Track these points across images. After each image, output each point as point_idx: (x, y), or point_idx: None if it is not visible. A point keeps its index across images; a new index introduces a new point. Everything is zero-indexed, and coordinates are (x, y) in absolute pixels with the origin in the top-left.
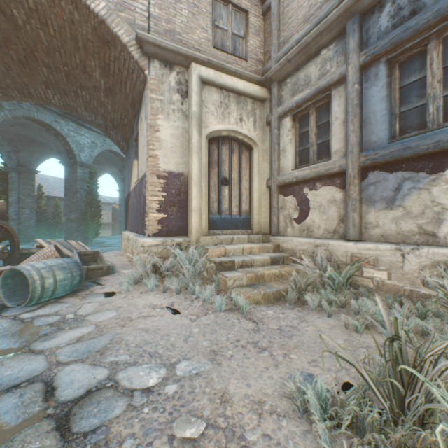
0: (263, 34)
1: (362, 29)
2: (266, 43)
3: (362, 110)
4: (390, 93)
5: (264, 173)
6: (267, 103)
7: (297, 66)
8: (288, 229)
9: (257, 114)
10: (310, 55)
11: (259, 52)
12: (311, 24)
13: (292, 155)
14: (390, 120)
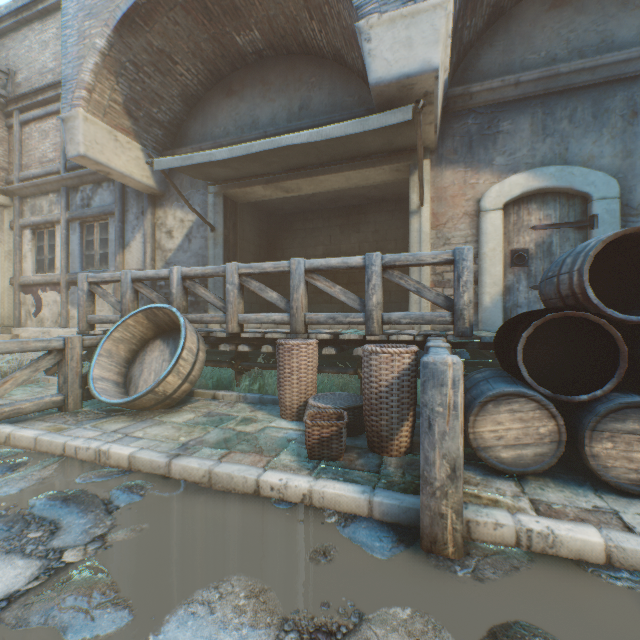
0: (9, 145)
1: (71, 196)
2: (12, 155)
3: (71, 247)
4: (84, 242)
5: (9, 271)
6: (12, 210)
7: (35, 194)
8: (30, 322)
9: None
10: (44, 192)
11: (3, 161)
12: (43, 170)
13: (33, 262)
14: (83, 258)
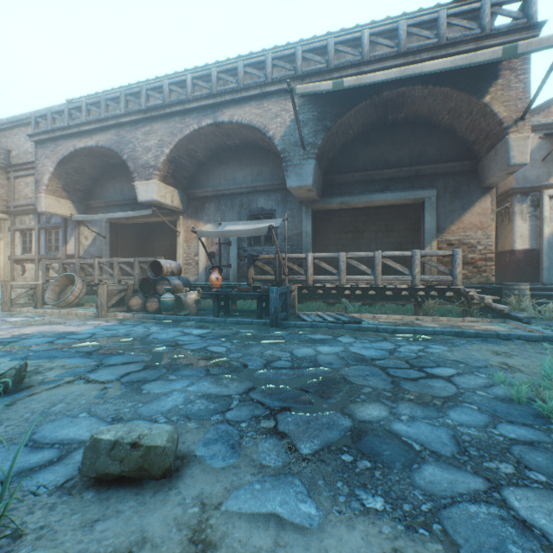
0: (8, 187)
1: (41, 217)
2: (10, 192)
3: (41, 242)
4: (47, 239)
5: (8, 253)
6: (10, 221)
7: (22, 214)
8: (19, 279)
9: (3, 226)
10: (27, 213)
11: (5, 196)
12: (27, 203)
13: (21, 248)
14: (47, 247)
